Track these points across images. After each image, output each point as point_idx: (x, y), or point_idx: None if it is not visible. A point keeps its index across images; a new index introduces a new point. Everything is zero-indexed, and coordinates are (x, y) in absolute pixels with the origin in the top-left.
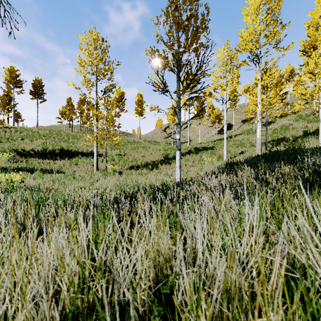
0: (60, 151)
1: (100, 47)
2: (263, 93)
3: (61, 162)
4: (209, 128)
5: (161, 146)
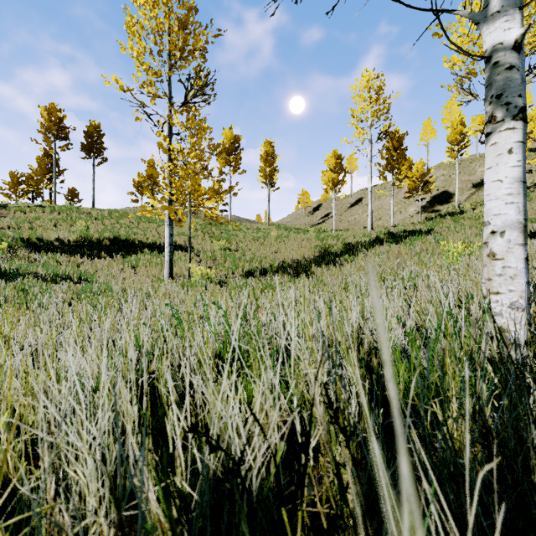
0: (111, 241)
1: None
2: None
3: (106, 262)
4: (402, 203)
5: (310, 234)
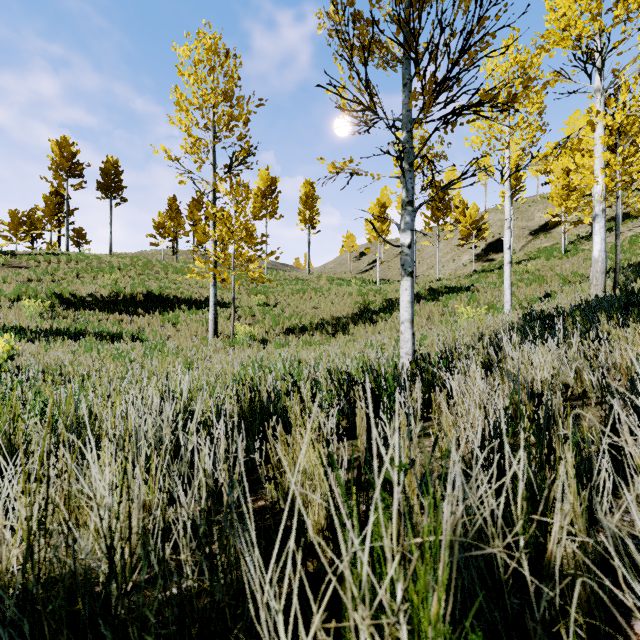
0: (145, 297)
1: (221, 67)
2: (607, 147)
3: (145, 319)
4: (456, 250)
5: (353, 287)
